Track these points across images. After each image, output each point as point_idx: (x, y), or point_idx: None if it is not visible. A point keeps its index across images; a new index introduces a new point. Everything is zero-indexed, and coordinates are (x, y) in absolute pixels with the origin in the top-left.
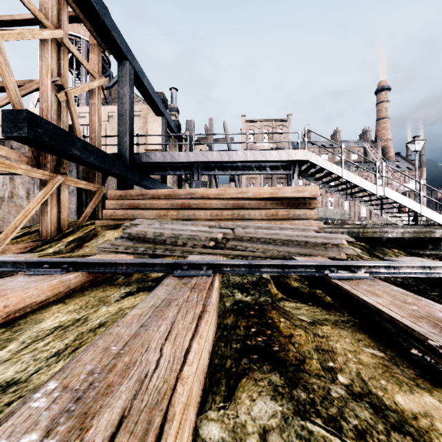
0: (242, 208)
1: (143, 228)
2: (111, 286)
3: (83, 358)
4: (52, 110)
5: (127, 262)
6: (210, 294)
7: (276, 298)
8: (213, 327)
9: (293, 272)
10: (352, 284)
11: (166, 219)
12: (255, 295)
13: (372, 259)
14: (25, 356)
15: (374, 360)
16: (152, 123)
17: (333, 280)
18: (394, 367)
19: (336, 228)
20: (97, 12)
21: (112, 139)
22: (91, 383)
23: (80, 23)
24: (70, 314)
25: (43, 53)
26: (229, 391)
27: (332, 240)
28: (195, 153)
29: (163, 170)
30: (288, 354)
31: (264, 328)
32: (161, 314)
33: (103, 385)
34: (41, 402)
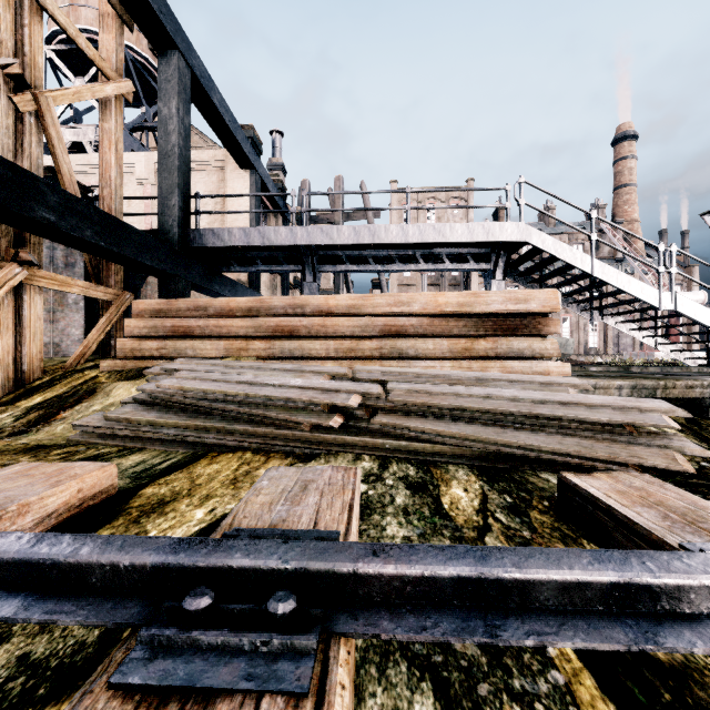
0: (399, 336)
1: (183, 380)
2: None
3: None
4: None
5: None
6: None
7: None
8: None
9: (687, 627)
10: None
11: (245, 357)
12: None
13: None
14: None
15: None
16: (234, 181)
17: None
18: None
19: (606, 379)
20: None
21: None
22: None
23: None
24: None
25: None
26: None
27: (637, 416)
28: (306, 229)
29: (248, 263)
30: None
31: None
32: None
33: None
34: None
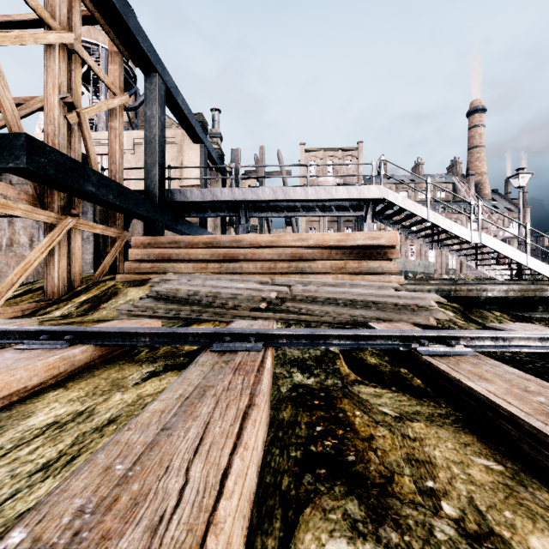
0: (301, 260)
1: (176, 285)
2: (130, 364)
3: (71, 485)
4: (60, 134)
5: (151, 332)
6: (260, 378)
7: (348, 380)
8: (263, 426)
9: (370, 345)
10: (450, 362)
11: (205, 273)
12: (320, 376)
13: (469, 325)
14: (0, 470)
15: (491, 476)
16: (189, 152)
17: (425, 357)
18: (520, 489)
19: (421, 285)
20: (118, 11)
21: (139, 172)
22: (77, 532)
23: (98, 28)
24: (71, 404)
25: (49, 62)
26: (287, 530)
27: (417, 301)
28: (241, 190)
29: (202, 211)
30: (368, 467)
31: (333, 426)
32: (192, 410)
33: (94, 535)
34: None
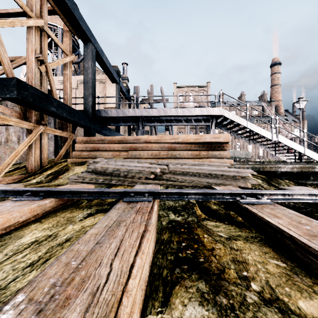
0: (174, 150)
1: (102, 164)
2: (77, 209)
3: (48, 272)
4: (35, 78)
5: (89, 191)
6: (150, 216)
7: (200, 218)
8: (152, 242)
9: (213, 198)
10: (258, 208)
11: (119, 158)
12: (185, 215)
13: (270, 187)
14: (7, 266)
15: (278, 269)
16: (109, 88)
17: (244, 205)
18: (294, 276)
19: (243, 165)
20: (69, 7)
21: (80, 99)
22: (52, 296)
23: (57, 16)
24: (44, 231)
25: (29, 37)
26: (165, 298)
27: (241, 174)
28: (140, 110)
29: (117, 122)
30: (211, 265)
31: (192, 243)
32: (113, 233)
33: (62, 297)
34: (8, 314)
